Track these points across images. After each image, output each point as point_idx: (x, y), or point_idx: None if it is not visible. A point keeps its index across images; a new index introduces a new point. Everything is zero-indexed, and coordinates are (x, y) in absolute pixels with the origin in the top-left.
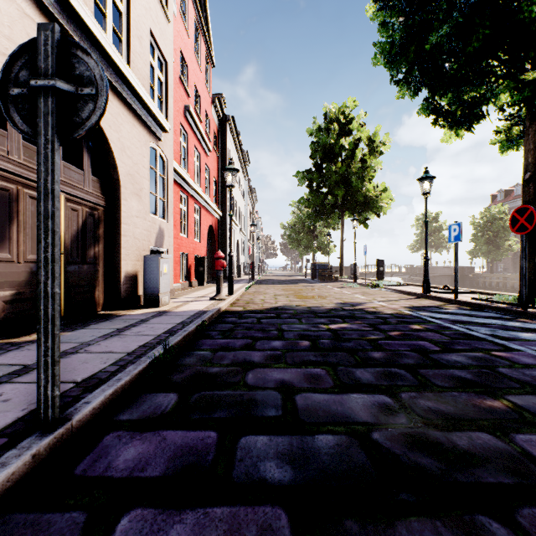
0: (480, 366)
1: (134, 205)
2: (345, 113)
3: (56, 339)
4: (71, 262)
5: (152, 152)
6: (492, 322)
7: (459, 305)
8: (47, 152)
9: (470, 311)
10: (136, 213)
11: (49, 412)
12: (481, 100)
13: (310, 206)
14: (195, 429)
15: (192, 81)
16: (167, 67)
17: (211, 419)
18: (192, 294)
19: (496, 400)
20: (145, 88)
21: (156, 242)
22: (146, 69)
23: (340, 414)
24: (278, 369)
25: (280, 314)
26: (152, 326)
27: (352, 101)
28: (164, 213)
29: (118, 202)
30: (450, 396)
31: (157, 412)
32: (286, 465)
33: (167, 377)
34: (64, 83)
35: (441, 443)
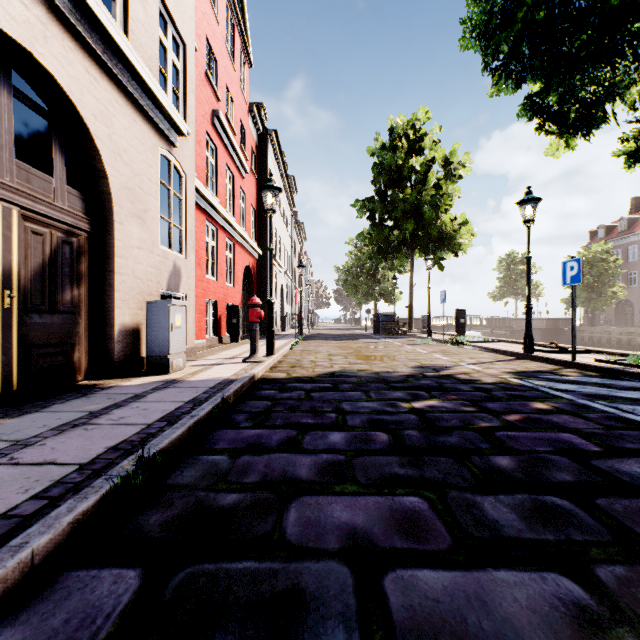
0: None
1: (134, 232)
2: (415, 127)
3: None
4: (32, 310)
5: (166, 166)
6: None
7: (579, 369)
8: None
9: (600, 378)
10: (137, 242)
11: None
12: (605, 96)
13: (371, 243)
14: None
15: (222, 81)
16: (186, 51)
17: None
18: (219, 354)
19: None
20: (152, 72)
21: (168, 284)
22: (153, 46)
23: None
24: (343, 498)
25: (339, 384)
26: (147, 406)
27: (424, 112)
28: (181, 245)
29: (109, 225)
30: None
31: (78, 639)
32: None
33: (139, 519)
34: None
35: None
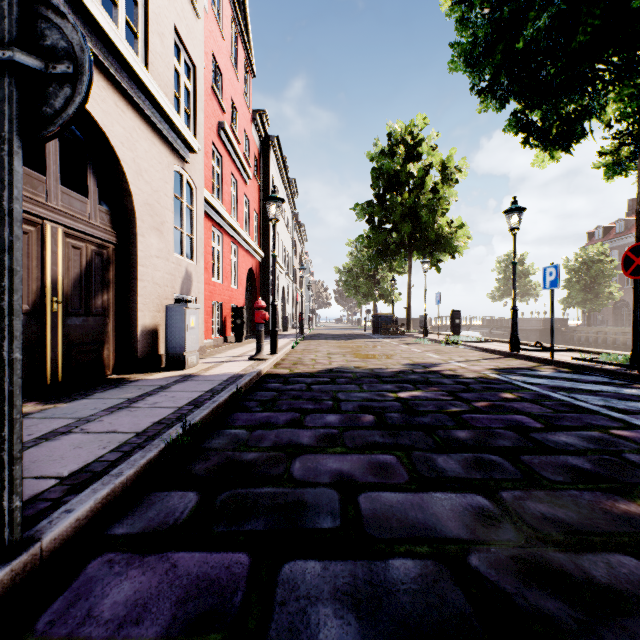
0: (599, 450)
1: (153, 242)
2: (413, 133)
3: (16, 426)
4: (72, 313)
5: (177, 178)
6: (601, 388)
7: (556, 366)
8: (2, 155)
9: (571, 374)
10: (156, 252)
11: (6, 532)
12: (583, 114)
13: (370, 245)
14: (219, 549)
15: (227, 93)
16: (196, 73)
17: (242, 532)
18: (226, 352)
19: (632, 503)
20: (167, 97)
21: (181, 288)
22: (169, 73)
23: (421, 524)
24: (334, 455)
25: (336, 378)
26: (173, 395)
27: (421, 119)
28: (192, 252)
29: (133, 238)
30: (569, 496)
31: (167, 521)
32: (349, 612)
33: (187, 467)
34: (28, 56)
35: (569, 573)
